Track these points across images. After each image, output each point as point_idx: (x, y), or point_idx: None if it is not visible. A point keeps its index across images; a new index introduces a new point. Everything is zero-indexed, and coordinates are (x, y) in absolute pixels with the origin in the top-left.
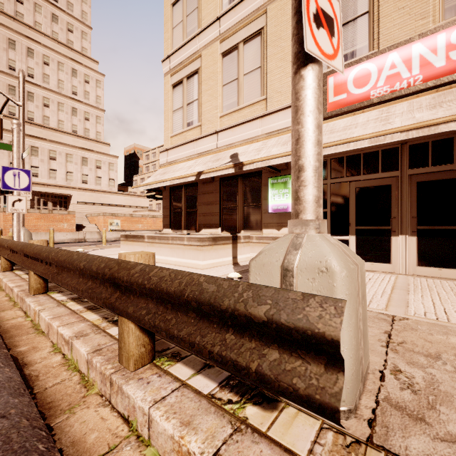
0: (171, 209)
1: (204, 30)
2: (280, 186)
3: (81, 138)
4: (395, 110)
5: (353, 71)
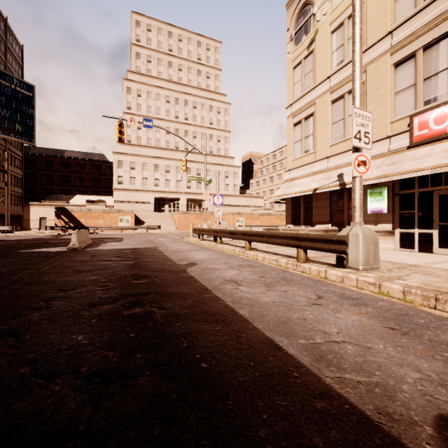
0: (292, 211)
1: (317, 86)
2: (376, 195)
3: (215, 156)
4: None
5: (433, 113)
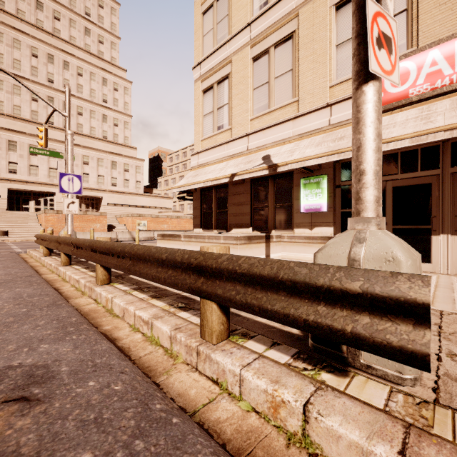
0: (201, 210)
1: (234, 37)
2: (312, 186)
3: (111, 143)
4: (436, 107)
5: None
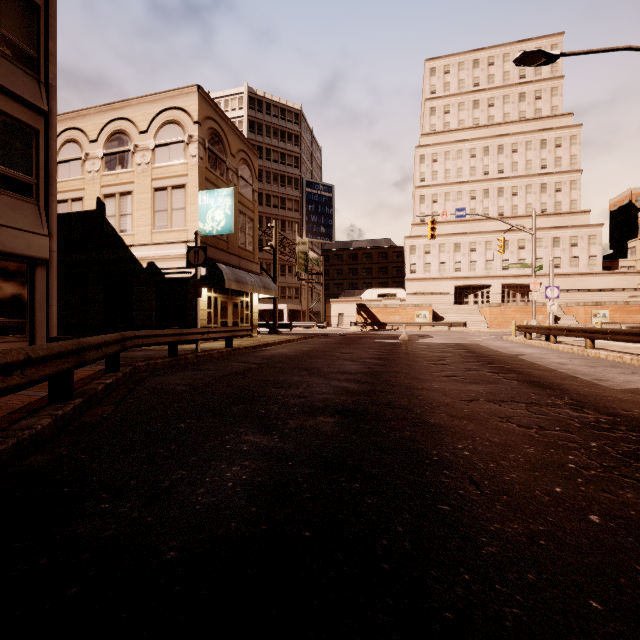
0: None
1: None
2: None
3: (551, 216)
4: None
5: None
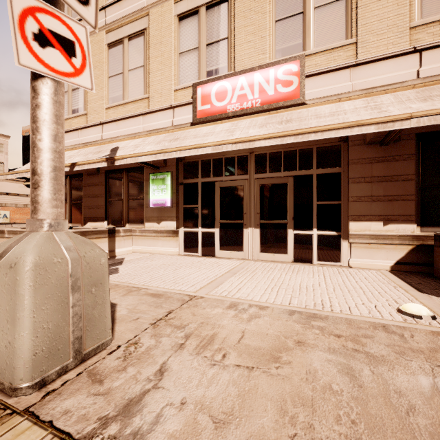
0: None
1: None
2: (159, 182)
3: None
4: (241, 124)
5: (215, 86)
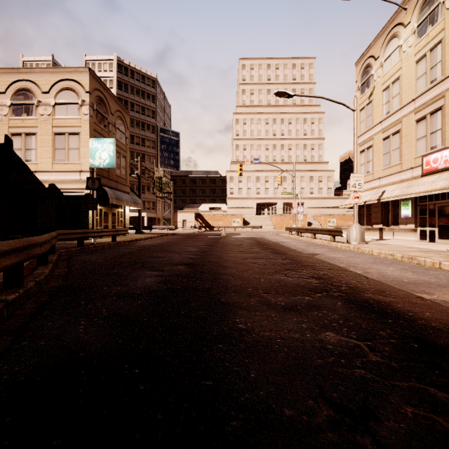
0: (359, 215)
1: (374, 127)
2: (405, 205)
3: (309, 163)
4: (441, 177)
5: (432, 156)
